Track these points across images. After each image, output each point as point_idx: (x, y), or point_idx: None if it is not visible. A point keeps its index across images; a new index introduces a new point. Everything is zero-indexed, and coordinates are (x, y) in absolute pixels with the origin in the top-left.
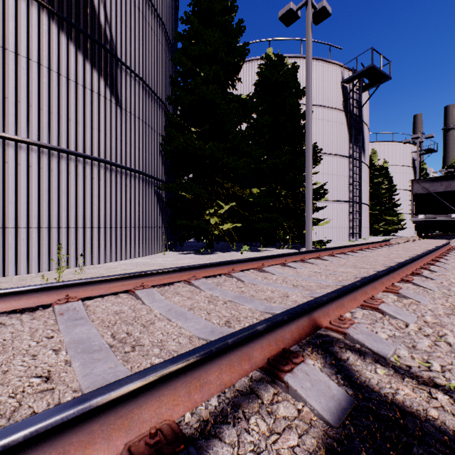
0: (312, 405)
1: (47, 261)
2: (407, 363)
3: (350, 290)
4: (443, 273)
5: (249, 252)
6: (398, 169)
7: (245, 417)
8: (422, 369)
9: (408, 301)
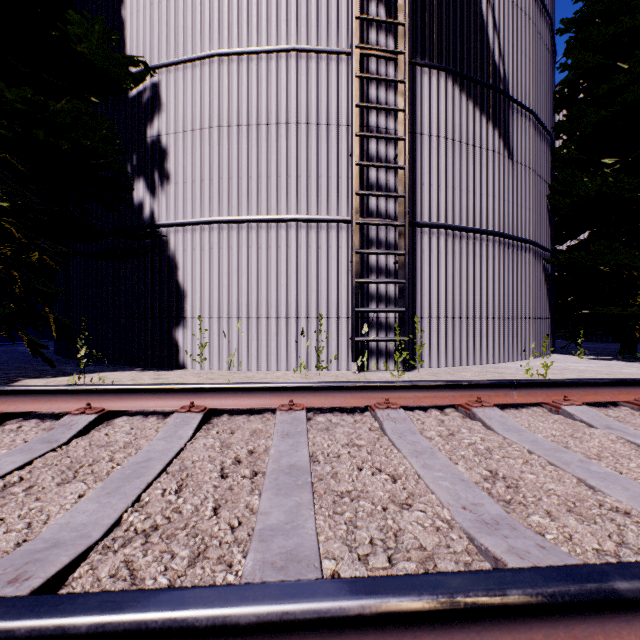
0: None
1: (451, 356)
2: None
3: None
4: None
5: None
6: None
7: None
8: None
9: None
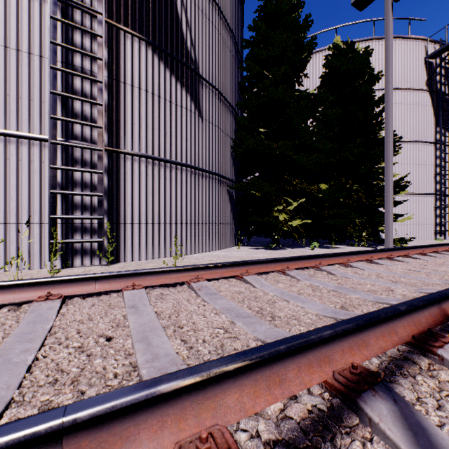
0: None
1: (151, 251)
2: None
3: None
4: None
5: (319, 248)
6: None
7: (410, 375)
8: None
9: None
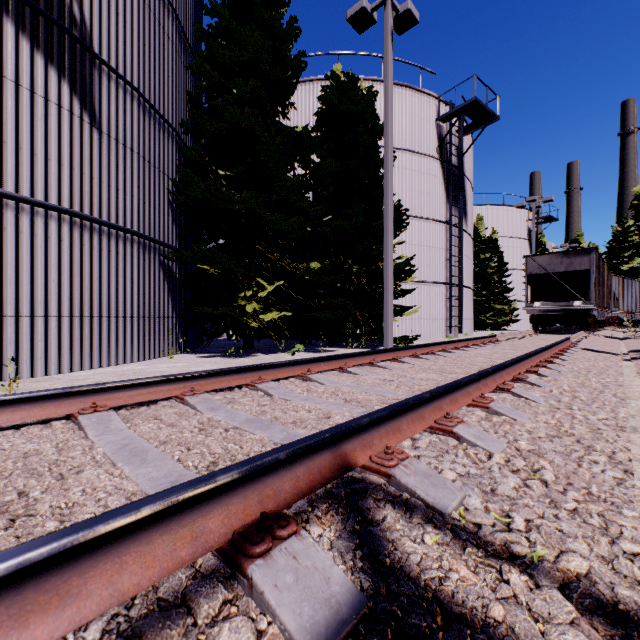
0: (283, 622)
1: None
2: (477, 520)
3: (413, 405)
4: (555, 378)
5: (305, 353)
6: (510, 242)
7: None
8: (498, 528)
9: (500, 419)
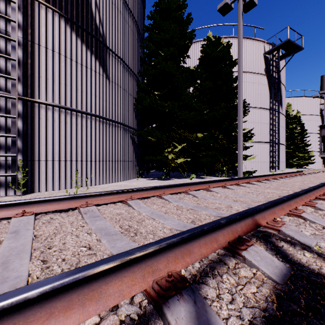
0: (263, 270)
1: (64, 183)
2: None
3: (280, 202)
4: None
5: (196, 178)
6: (308, 117)
7: (219, 275)
8: None
9: (323, 212)
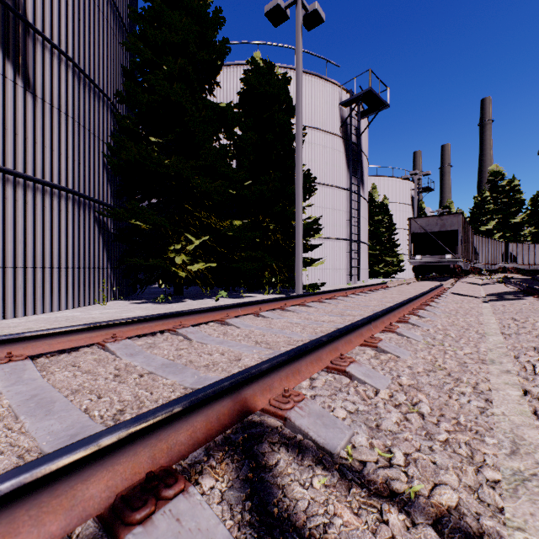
0: None
1: None
2: (363, 457)
3: (311, 349)
4: (431, 318)
5: (228, 298)
6: (398, 207)
7: None
8: (381, 464)
9: (386, 357)
